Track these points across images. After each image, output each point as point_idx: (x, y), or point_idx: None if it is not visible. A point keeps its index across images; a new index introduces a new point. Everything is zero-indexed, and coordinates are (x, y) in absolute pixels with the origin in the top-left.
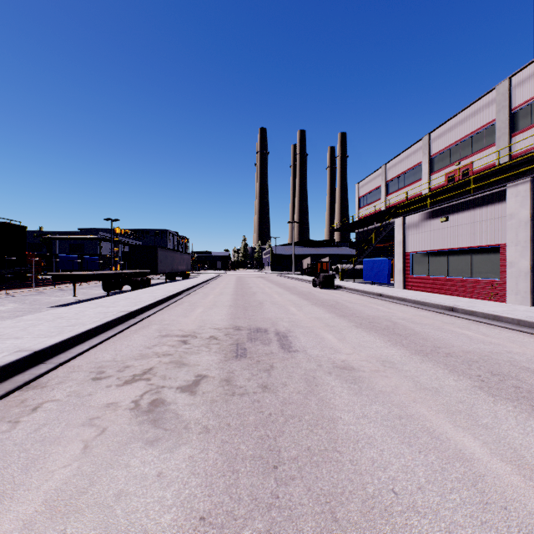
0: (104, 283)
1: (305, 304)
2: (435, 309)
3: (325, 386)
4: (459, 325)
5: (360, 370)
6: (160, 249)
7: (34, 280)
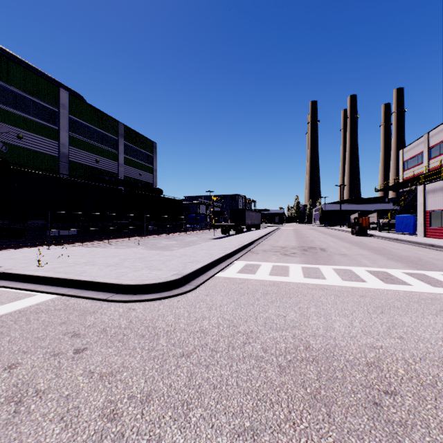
0: (222, 230)
1: (339, 242)
2: (422, 246)
3: (333, 256)
4: (422, 251)
5: (348, 255)
6: (246, 210)
7: (184, 228)
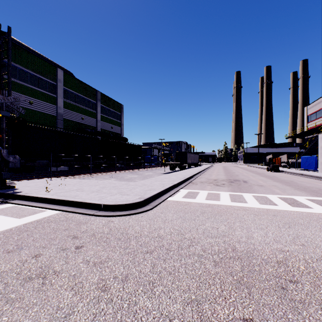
0: (170, 167)
1: (257, 176)
2: (321, 179)
3: (253, 186)
4: (321, 183)
5: (264, 185)
6: (188, 153)
7: (142, 166)
